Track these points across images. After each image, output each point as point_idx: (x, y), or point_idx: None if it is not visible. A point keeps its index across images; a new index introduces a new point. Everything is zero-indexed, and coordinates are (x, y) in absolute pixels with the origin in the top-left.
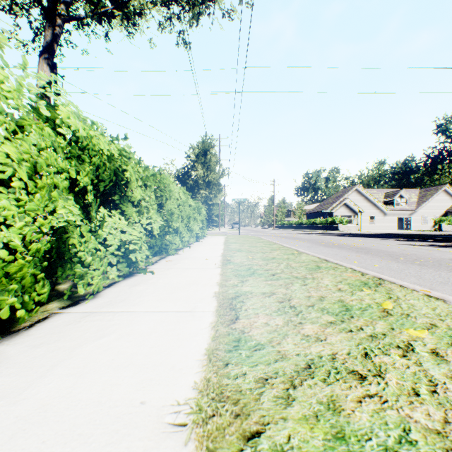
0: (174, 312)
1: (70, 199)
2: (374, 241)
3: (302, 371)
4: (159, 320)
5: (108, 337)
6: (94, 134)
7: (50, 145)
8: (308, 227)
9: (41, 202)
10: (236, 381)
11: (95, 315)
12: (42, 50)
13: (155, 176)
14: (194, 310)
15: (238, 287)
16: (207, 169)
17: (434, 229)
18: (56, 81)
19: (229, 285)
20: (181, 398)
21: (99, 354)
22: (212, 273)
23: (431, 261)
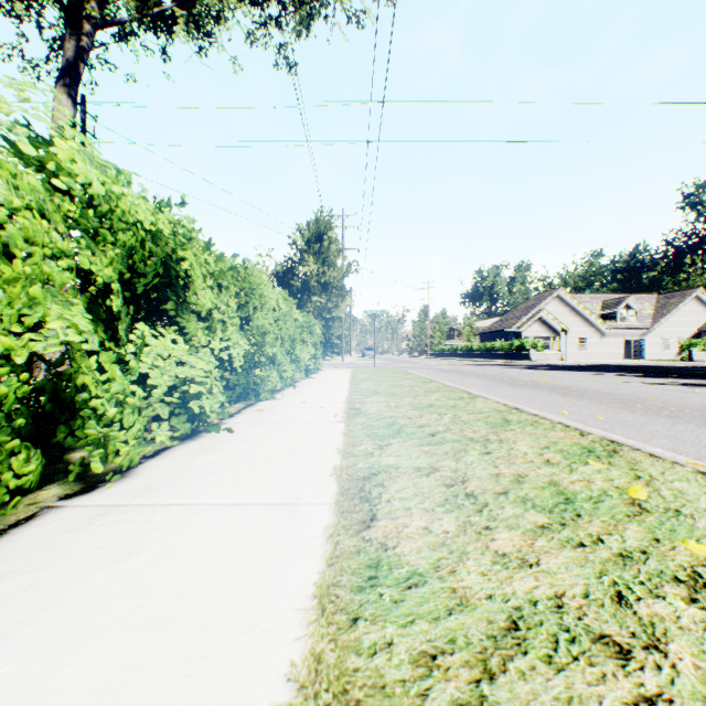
0: (262, 505)
1: (74, 305)
2: (589, 378)
3: (503, 637)
4: (234, 521)
5: (136, 557)
6: (121, 191)
7: (36, 206)
8: (483, 354)
9: (5, 307)
10: (375, 662)
11: (121, 511)
12: (59, 73)
13: (236, 271)
14: (297, 501)
15: (374, 457)
16: (323, 264)
17: (681, 359)
18: (85, 124)
19: (358, 454)
20: (261, 705)
21: (113, 597)
22: (330, 432)
23: (687, 411)
